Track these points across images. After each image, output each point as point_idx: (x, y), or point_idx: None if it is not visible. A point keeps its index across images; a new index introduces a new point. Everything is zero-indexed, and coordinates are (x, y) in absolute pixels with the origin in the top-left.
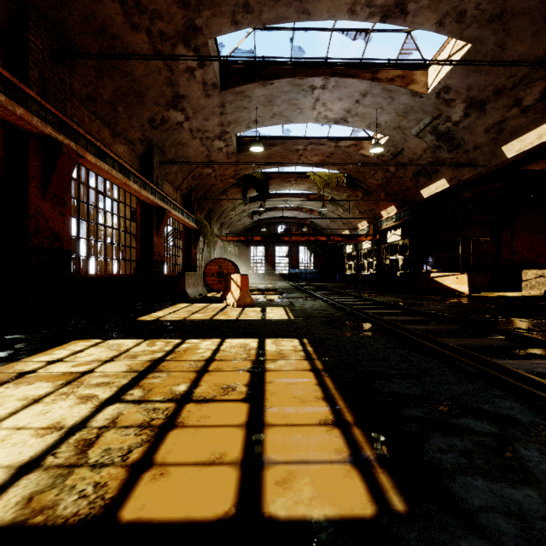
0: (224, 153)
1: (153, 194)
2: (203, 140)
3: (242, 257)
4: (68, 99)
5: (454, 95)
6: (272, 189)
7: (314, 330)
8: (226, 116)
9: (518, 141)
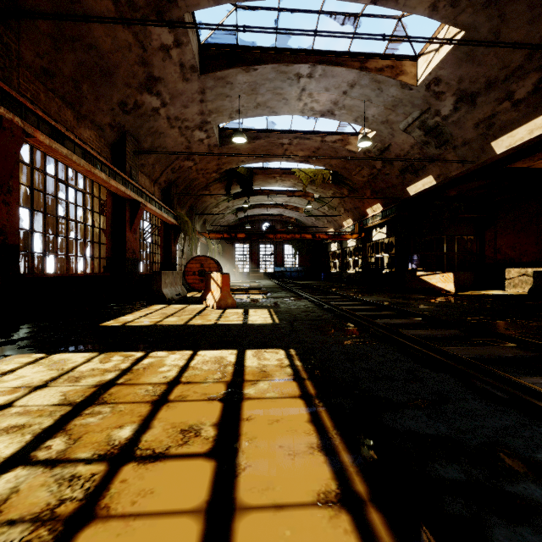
0: (206, 145)
1: (124, 185)
2: (182, 129)
3: (226, 255)
4: (14, 68)
5: (444, 87)
6: (257, 186)
7: (302, 337)
8: (207, 104)
9: (508, 136)
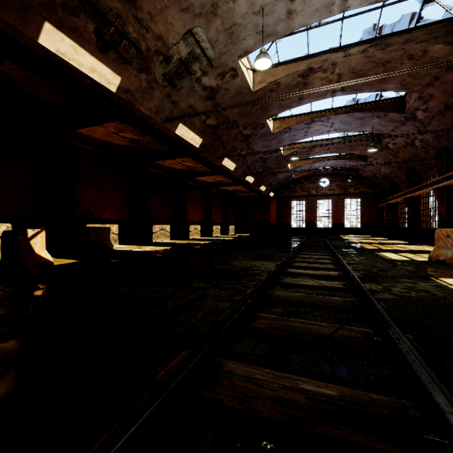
0: None
1: None
2: None
3: None
4: None
5: (227, 80)
6: None
7: (362, 249)
8: None
9: (187, 130)
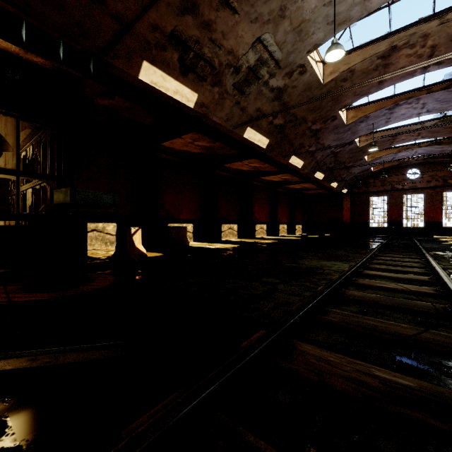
0: None
1: None
2: None
3: None
4: None
5: (294, 78)
6: None
7: None
8: None
9: (254, 132)
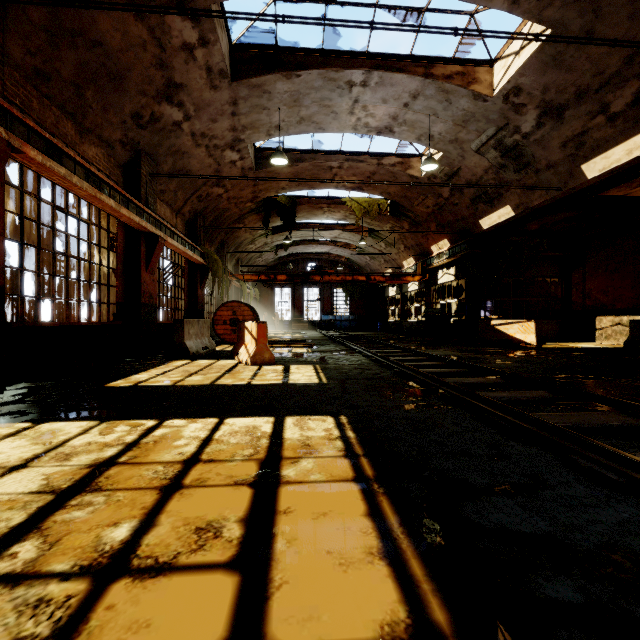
0: (239, 168)
1: (139, 214)
2: (210, 149)
3: (264, 300)
4: None
5: (525, 98)
6: (300, 218)
7: (355, 400)
8: (240, 118)
9: (602, 157)
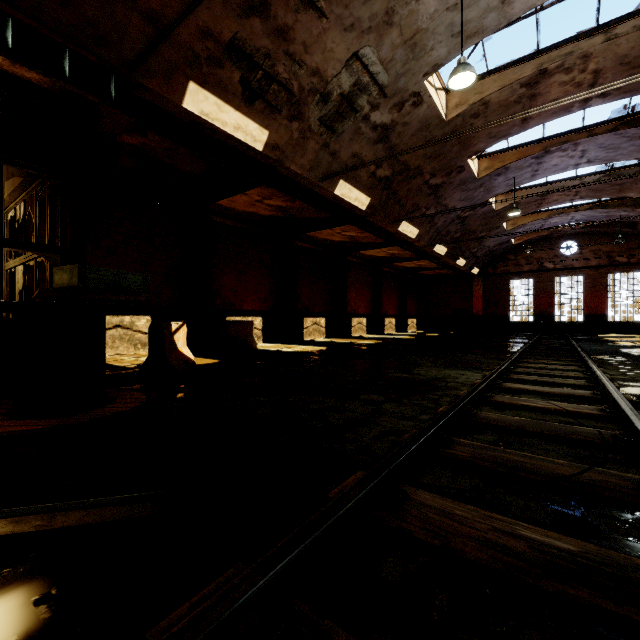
0: None
1: None
2: None
3: None
4: None
5: (406, 111)
6: None
7: None
8: None
9: (350, 188)
